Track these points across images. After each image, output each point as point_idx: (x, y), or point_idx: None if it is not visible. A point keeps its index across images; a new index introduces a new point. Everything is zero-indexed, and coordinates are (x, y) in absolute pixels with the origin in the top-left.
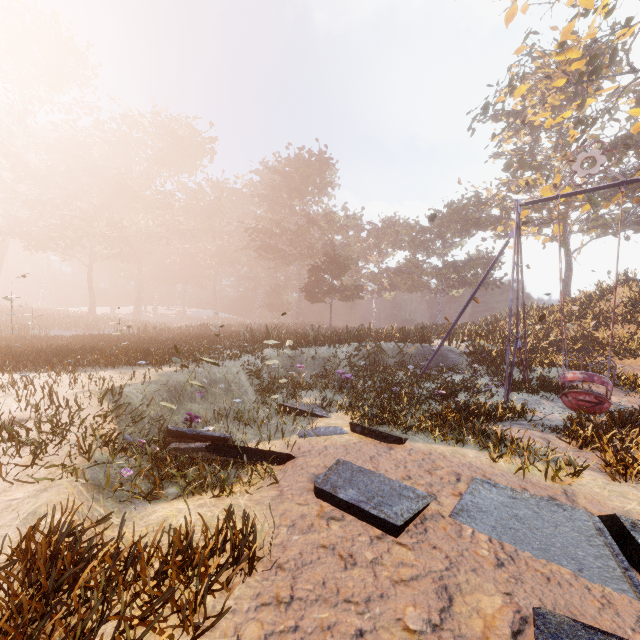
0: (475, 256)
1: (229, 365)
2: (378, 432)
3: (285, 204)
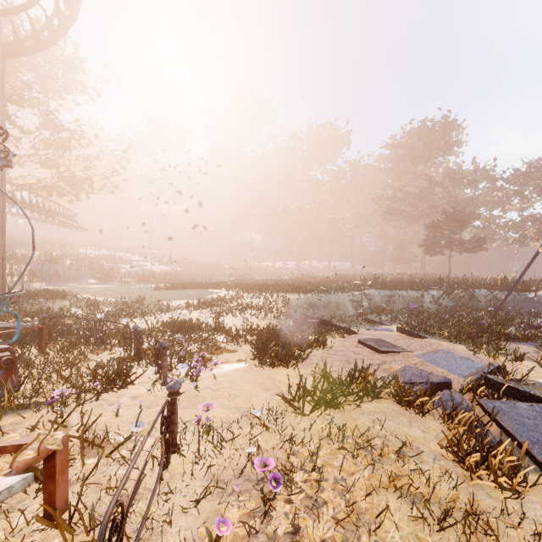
0: None
1: (339, 295)
2: (409, 331)
3: (409, 171)
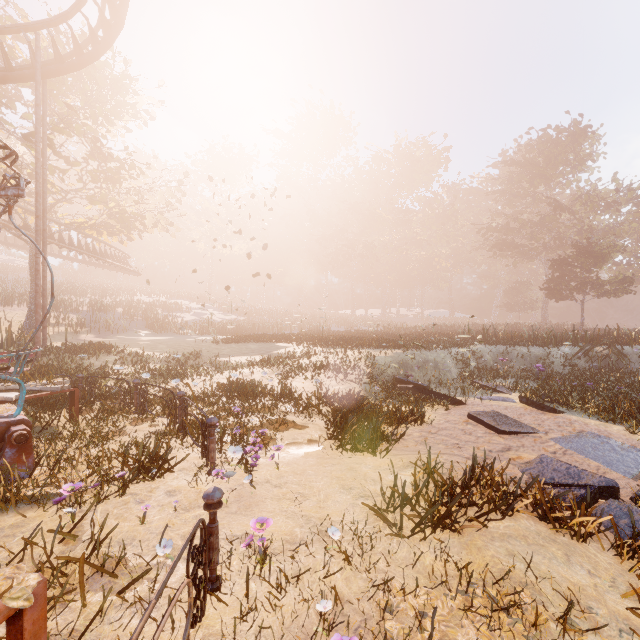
0: None
1: (438, 352)
2: (537, 403)
3: (525, 194)
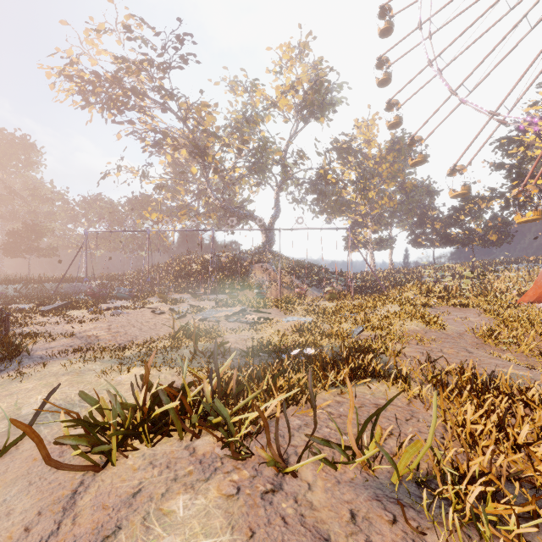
0: None
1: None
2: (2, 303)
3: None
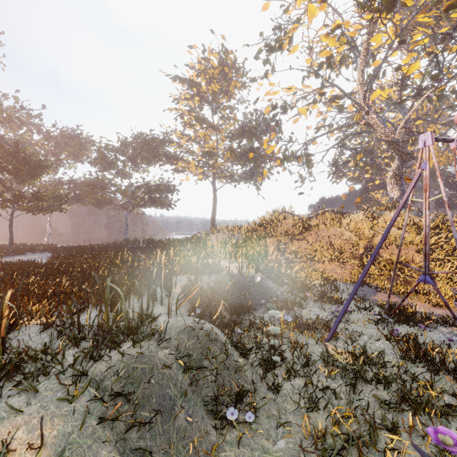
0: (155, 182)
1: None
2: None
3: None
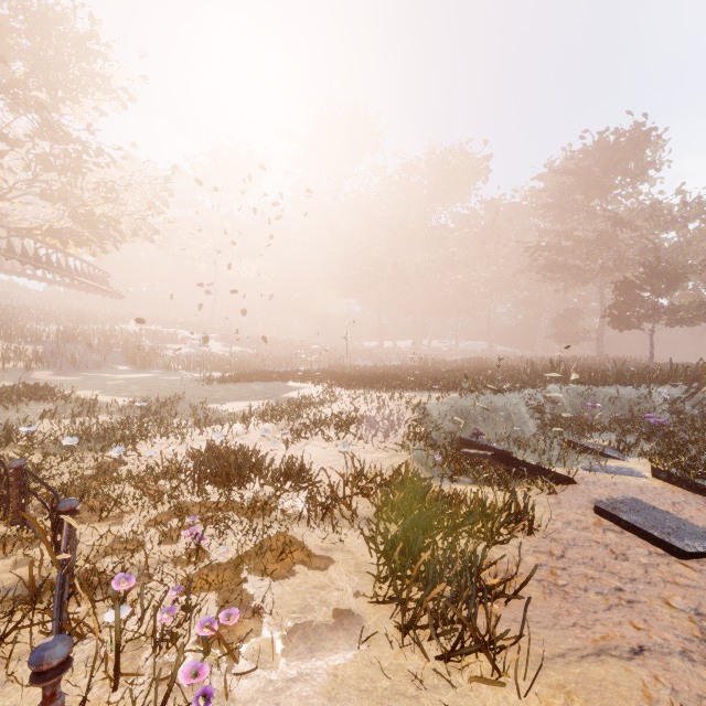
0: None
1: (508, 396)
2: (691, 482)
3: (579, 208)
